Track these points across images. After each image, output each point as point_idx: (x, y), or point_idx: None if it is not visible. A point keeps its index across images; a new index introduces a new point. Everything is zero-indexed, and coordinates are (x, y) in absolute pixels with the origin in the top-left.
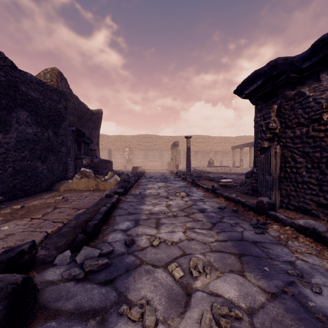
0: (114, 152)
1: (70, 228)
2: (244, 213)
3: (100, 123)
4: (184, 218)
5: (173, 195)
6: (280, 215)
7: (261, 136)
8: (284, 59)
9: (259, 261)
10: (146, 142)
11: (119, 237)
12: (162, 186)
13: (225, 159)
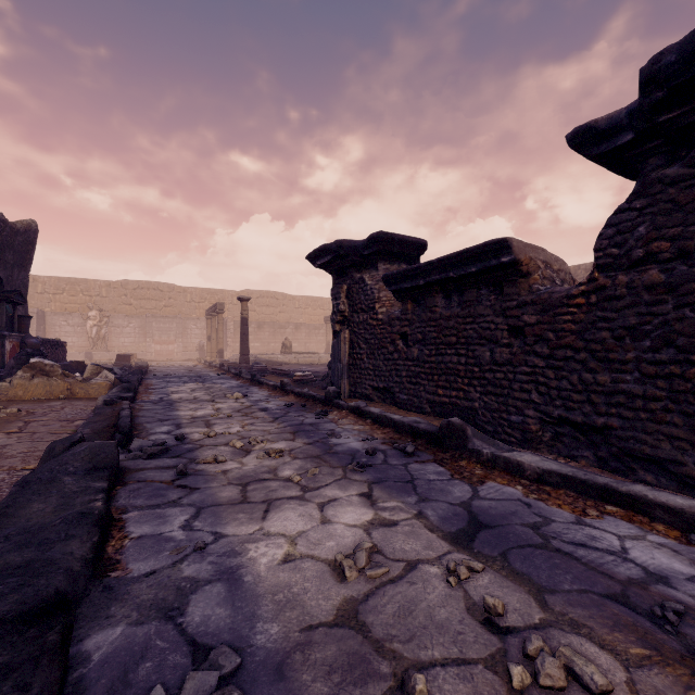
0: (53, 320)
1: (91, 434)
2: (312, 407)
3: (31, 253)
4: (242, 417)
5: (222, 397)
6: (342, 402)
7: (333, 318)
8: (349, 242)
9: (309, 432)
10: (146, 298)
11: (164, 436)
12: (198, 388)
13: (314, 339)
